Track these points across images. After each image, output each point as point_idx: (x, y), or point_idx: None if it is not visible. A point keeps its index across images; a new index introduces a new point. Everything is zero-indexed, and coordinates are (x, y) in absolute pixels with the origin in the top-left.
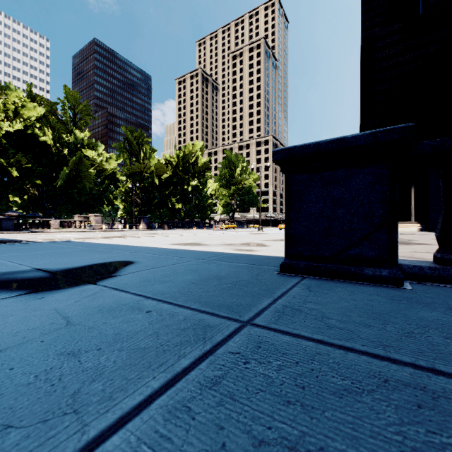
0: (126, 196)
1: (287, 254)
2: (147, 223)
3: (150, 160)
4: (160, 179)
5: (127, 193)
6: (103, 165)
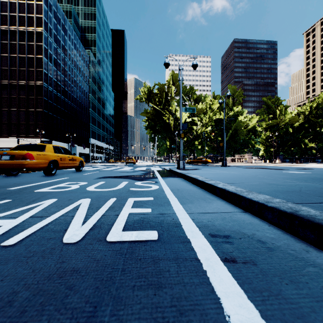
0: (265, 142)
1: None
2: (281, 159)
3: (284, 115)
4: (293, 126)
5: (266, 139)
6: (248, 124)
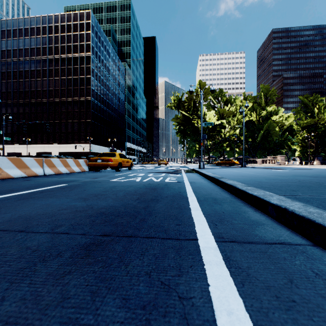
0: (301, 142)
1: None
2: (320, 160)
3: (323, 114)
4: None
5: (302, 140)
6: (283, 123)
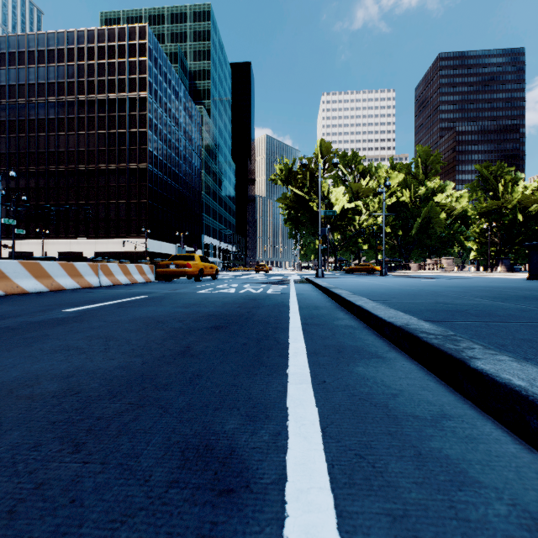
0: (479, 237)
1: (529, 274)
2: (507, 265)
3: (510, 194)
4: (527, 211)
5: (480, 233)
6: (452, 207)
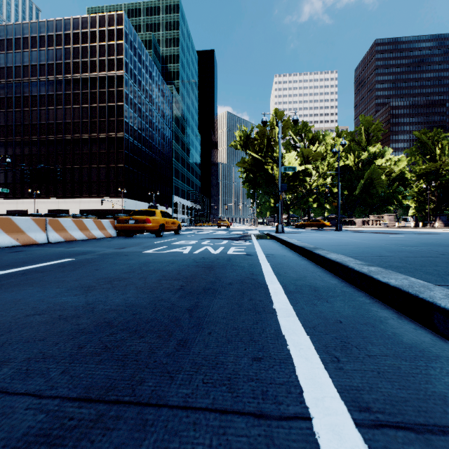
0: (417, 196)
1: None
2: (444, 221)
3: (448, 156)
4: None
5: (419, 192)
6: (392, 169)
